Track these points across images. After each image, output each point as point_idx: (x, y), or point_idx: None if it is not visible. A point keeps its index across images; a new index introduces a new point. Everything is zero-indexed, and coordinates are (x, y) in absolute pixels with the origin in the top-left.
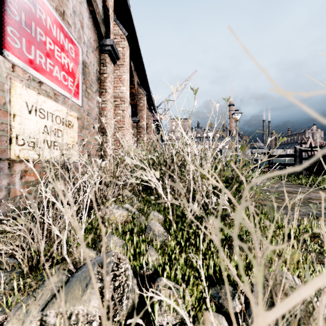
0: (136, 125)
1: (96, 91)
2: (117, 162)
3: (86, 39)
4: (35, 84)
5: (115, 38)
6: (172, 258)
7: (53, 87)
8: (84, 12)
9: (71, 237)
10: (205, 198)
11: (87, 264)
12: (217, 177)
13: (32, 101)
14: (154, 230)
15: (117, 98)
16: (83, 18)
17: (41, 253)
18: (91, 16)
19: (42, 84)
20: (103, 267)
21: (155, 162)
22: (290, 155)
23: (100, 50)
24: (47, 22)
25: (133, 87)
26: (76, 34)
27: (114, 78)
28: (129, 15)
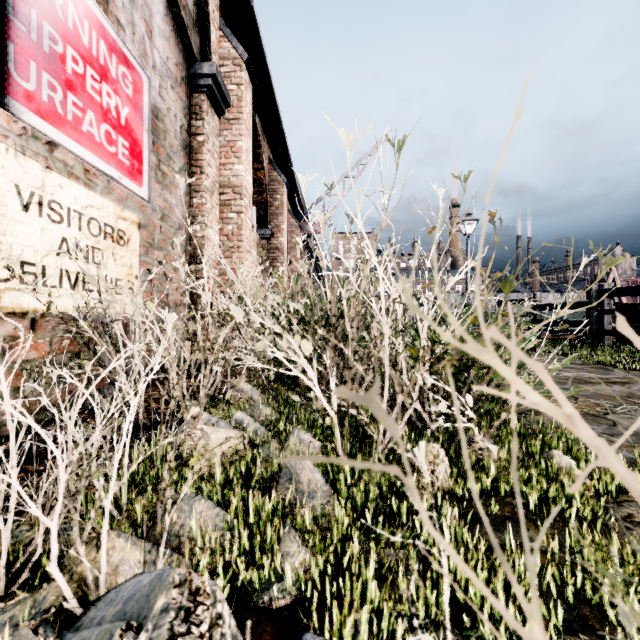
0: (267, 243)
1: (180, 170)
2: (222, 318)
3: (159, 60)
4: (40, 146)
5: (223, 66)
6: (345, 564)
7: (83, 157)
8: (155, 3)
9: (74, 517)
10: (416, 402)
11: (109, 601)
12: (548, 376)
13: (31, 184)
14: (298, 480)
15: (227, 187)
16: (153, 14)
17: (1, 556)
18: (170, 12)
19: (56, 147)
20: (141, 627)
21: (304, 319)
22: (577, 304)
23: (189, 85)
24: (67, 14)
25: (260, 167)
26: (136, 47)
27: (220, 147)
28: (251, 19)
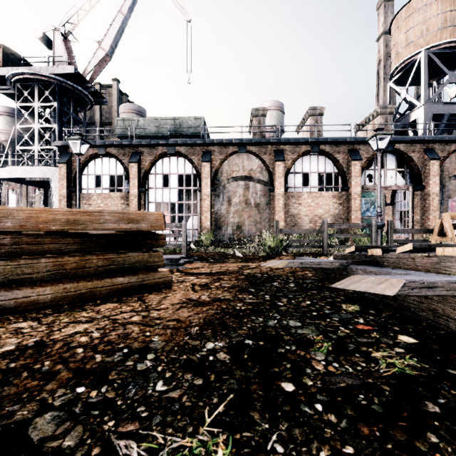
0: None
1: None
2: None
3: None
4: None
5: None
6: None
7: None
8: None
9: None
10: None
11: None
12: None
13: None
14: None
15: None
16: None
17: None
18: None
19: None
20: None
21: None
22: None
23: None
24: None
25: None
26: None
27: None
28: None
